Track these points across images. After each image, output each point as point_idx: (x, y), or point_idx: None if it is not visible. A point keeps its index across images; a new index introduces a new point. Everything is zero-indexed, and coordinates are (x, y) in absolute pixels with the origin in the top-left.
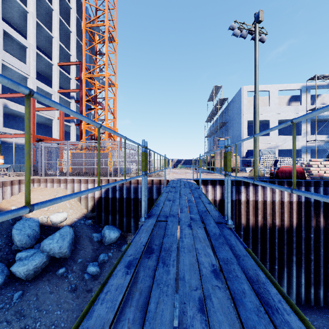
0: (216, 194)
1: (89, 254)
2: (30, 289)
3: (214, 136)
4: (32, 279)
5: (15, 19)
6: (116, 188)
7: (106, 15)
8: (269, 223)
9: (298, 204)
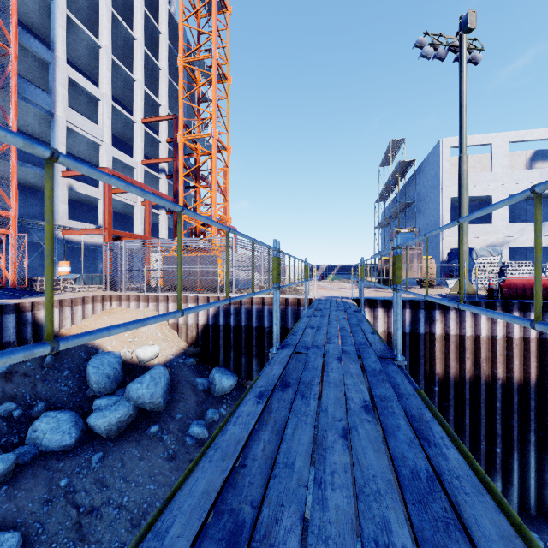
0: (391, 322)
1: (192, 409)
2: (113, 451)
3: (390, 227)
4: (114, 437)
5: (83, 59)
6: (230, 311)
7: (214, 41)
8: (486, 375)
9: (541, 343)
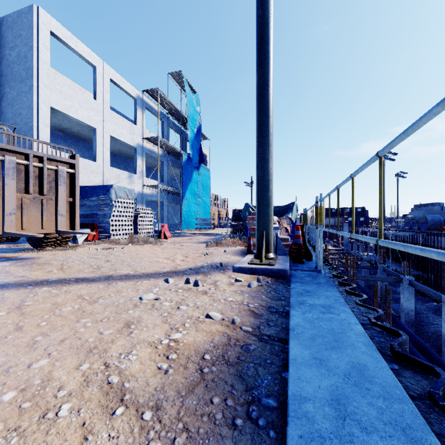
0: None
1: None
2: None
3: None
4: None
5: None
6: None
7: None
8: None
9: None
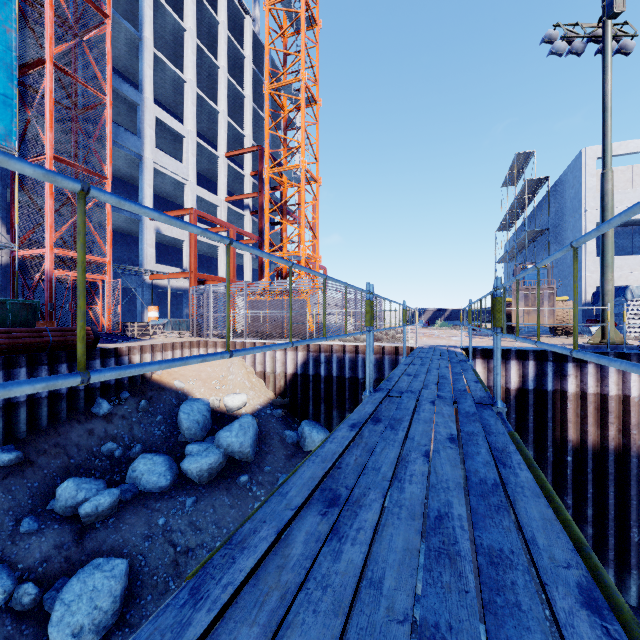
0: (510, 376)
1: (281, 462)
2: (205, 497)
3: (515, 261)
4: (206, 484)
5: (168, 96)
6: (320, 360)
7: (302, 62)
8: (637, 445)
9: None
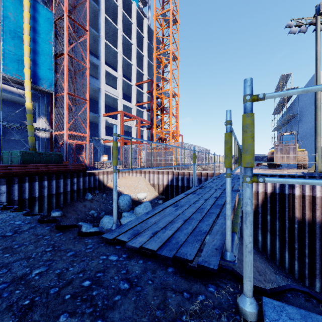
0: (267, 187)
1: None
2: None
3: (281, 130)
4: None
5: (110, 59)
6: (179, 179)
7: (171, 41)
8: None
9: None
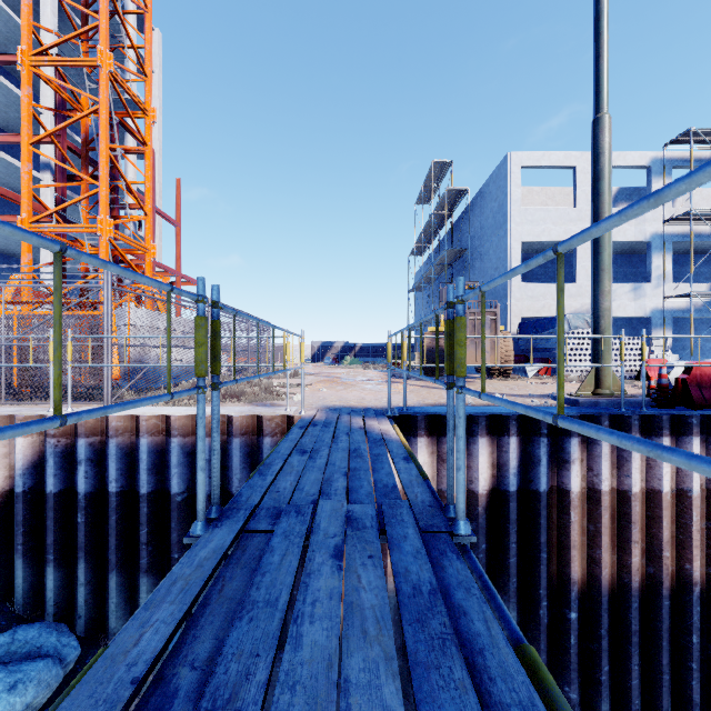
0: (478, 469)
1: None
2: None
3: (433, 287)
4: None
5: None
6: (76, 455)
7: None
8: (669, 575)
9: None
